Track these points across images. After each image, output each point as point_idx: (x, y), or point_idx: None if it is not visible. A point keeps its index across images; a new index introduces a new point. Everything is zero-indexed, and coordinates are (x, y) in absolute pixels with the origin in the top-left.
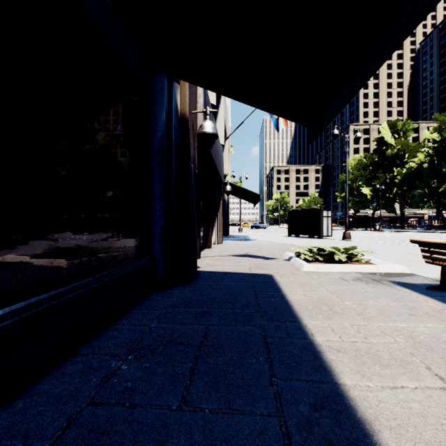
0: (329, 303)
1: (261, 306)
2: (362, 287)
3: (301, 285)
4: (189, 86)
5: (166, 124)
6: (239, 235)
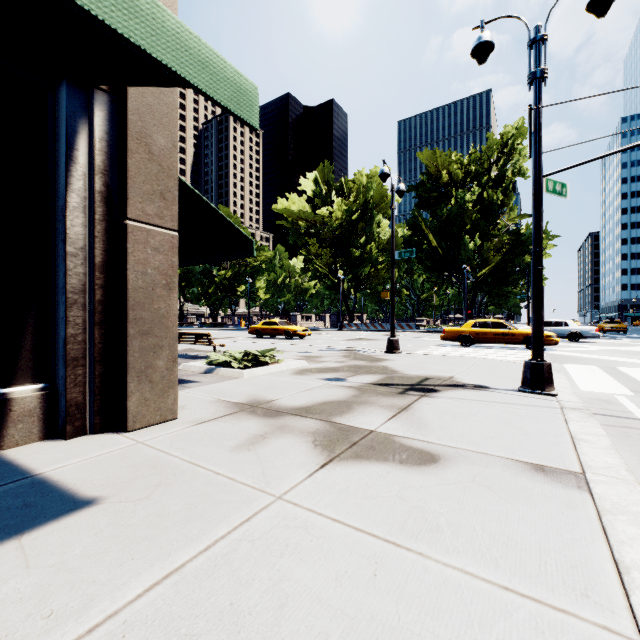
0: None
1: None
2: None
3: None
4: None
5: None
6: None
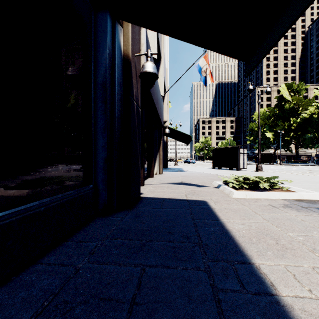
0: (272, 234)
1: (202, 237)
2: (295, 215)
3: (236, 212)
4: (132, 29)
5: (109, 60)
6: (175, 167)
